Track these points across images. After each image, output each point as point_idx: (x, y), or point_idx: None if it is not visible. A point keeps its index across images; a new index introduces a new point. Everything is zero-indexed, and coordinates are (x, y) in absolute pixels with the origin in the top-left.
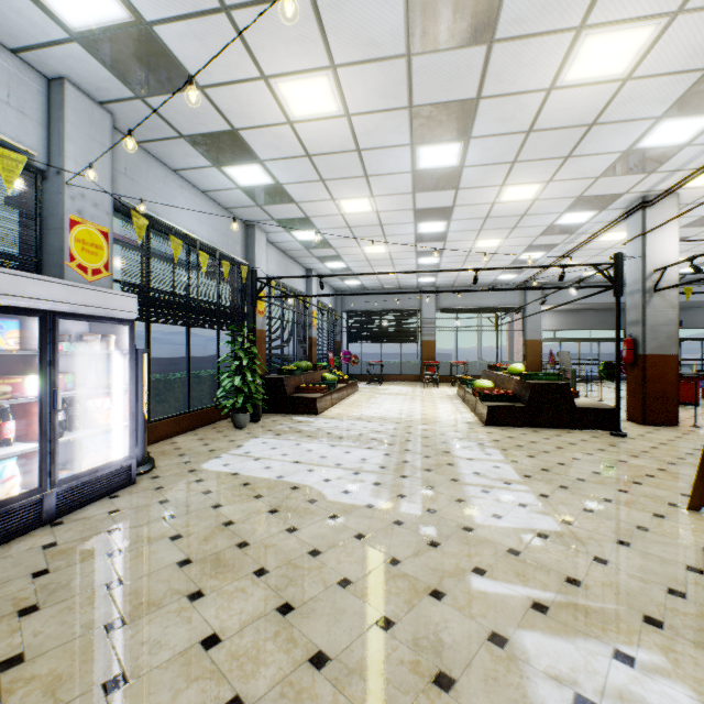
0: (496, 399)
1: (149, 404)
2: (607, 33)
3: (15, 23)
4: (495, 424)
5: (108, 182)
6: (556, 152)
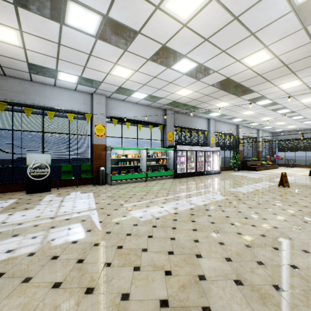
0: None
1: None
2: (305, 99)
3: (207, 117)
4: None
5: (214, 130)
6: None
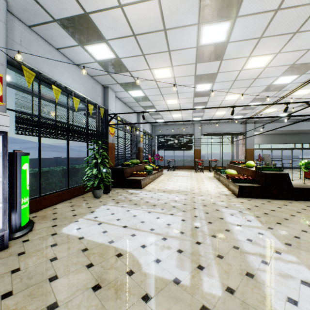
0: (242, 181)
1: (40, 185)
2: None
3: None
4: (243, 196)
5: (2, 44)
6: (289, 28)
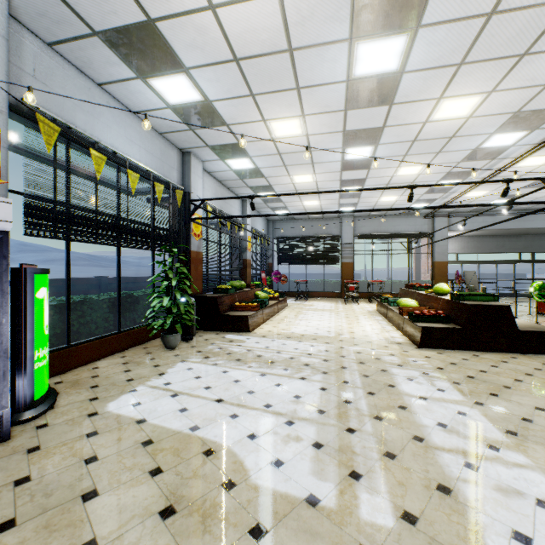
0: (428, 320)
1: (68, 327)
2: None
3: None
4: (429, 346)
5: (1, 74)
6: (512, 47)
